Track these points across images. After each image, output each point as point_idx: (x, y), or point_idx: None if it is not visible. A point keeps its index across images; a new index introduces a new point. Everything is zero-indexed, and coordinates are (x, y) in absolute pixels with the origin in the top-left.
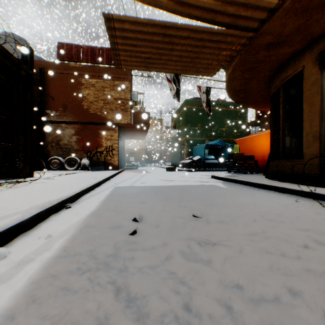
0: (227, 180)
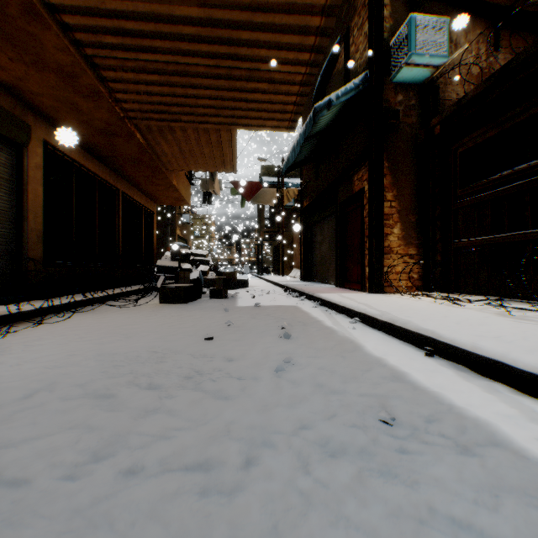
0: None
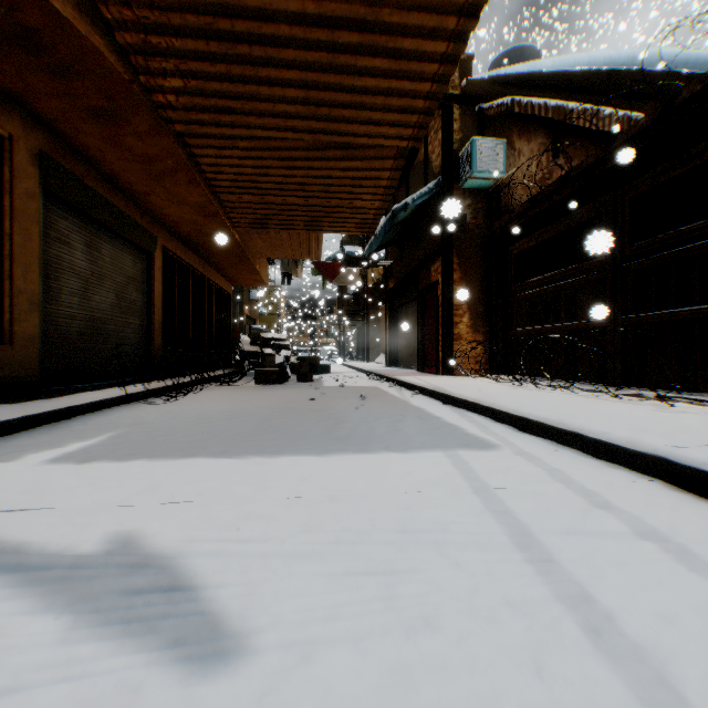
0: None
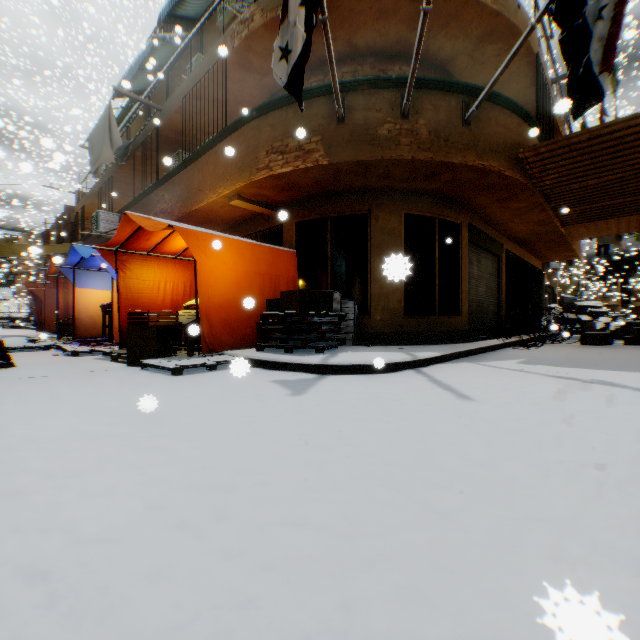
0: (445, 358)
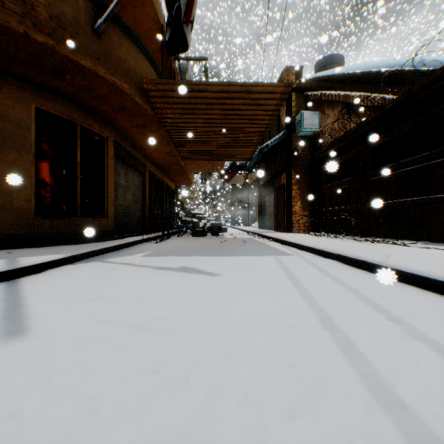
0: (73, 259)
